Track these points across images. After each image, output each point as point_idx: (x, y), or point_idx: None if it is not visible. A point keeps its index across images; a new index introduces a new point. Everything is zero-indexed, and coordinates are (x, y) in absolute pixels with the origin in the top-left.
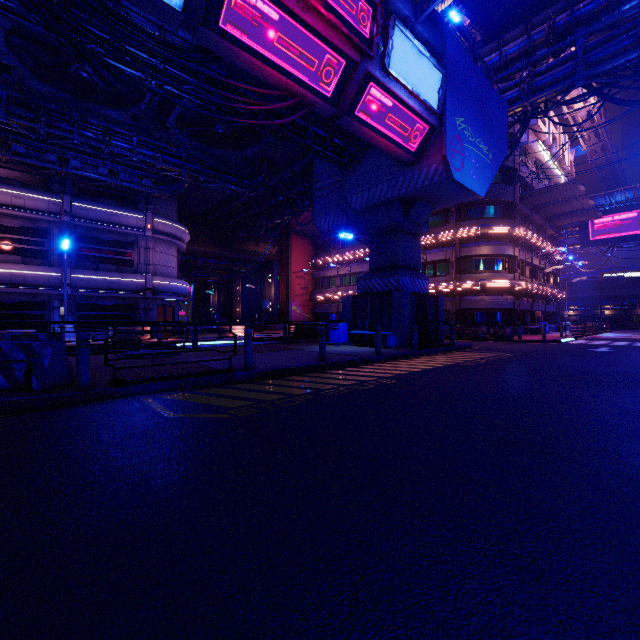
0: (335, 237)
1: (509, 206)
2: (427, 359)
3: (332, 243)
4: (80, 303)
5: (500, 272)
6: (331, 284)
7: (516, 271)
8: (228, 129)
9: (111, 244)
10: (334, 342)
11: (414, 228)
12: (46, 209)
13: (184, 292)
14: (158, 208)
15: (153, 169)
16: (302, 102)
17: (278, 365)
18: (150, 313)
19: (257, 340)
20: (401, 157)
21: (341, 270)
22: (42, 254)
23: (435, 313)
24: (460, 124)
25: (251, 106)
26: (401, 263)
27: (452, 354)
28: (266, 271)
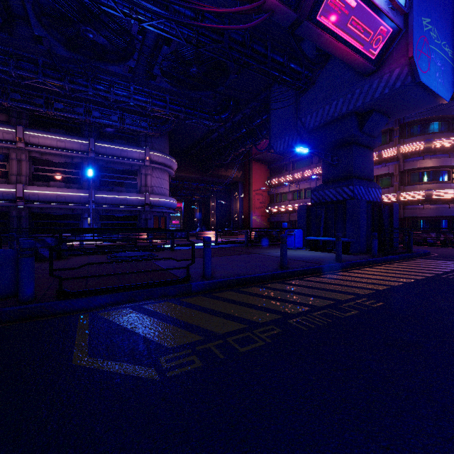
0: (287, 161)
1: None
2: (394, 268)
3: (284, 166)
4: (102, 215)
5: (446, 182)
6: (283, 199)
7: None
8: (200, 71)
9: (122, 172)
10: (290, 246)
11: (368, 140)
12: (79, 149)
13: (172, 206)
14: (154, 145)
15: (146, 111)
16: (262, 9)
17: (238, 273)
18: (148, 222)
19: (225, 243)
20: (360, 66)
21: (292, 187)
22: (77, 181)
23: (389, 220)
24: (426, 25)
25: (210, 8)
26: (355, 173)
27: (417, 262)
28: (233, 190)
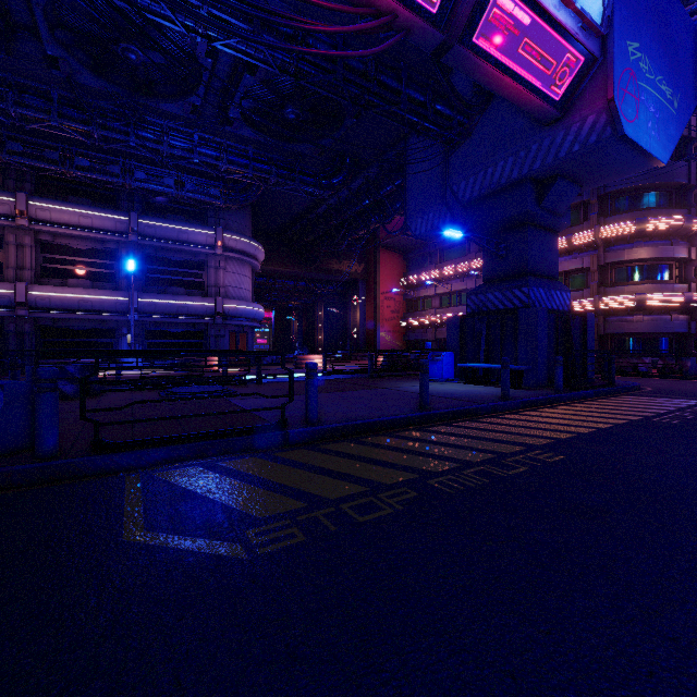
0: (432, 249)
1: (681, 190)
2: (586, 408)
3: (428, 257)
4: (149, 330)
5: (666, 282)
6: (427, 306)
7: (692, 280)
8: (300, 113)
9: (180, 265)
10: (435, 378)
11: (550, 220)
12: (113, 228)
13: (258, 317)
14: (230, 223)
15: (218, 173)
16: (393, 27)
17: (357, 416)
18: (221, 341)
19: (337, 373)
20: (538, 111)
21: (439, 288)
22: (111, 277)
23: (582, 338)
24: (633, 52)
25: (316, 25)
26: (531, 269)
27: (620, 400)
28: (351, 293)
